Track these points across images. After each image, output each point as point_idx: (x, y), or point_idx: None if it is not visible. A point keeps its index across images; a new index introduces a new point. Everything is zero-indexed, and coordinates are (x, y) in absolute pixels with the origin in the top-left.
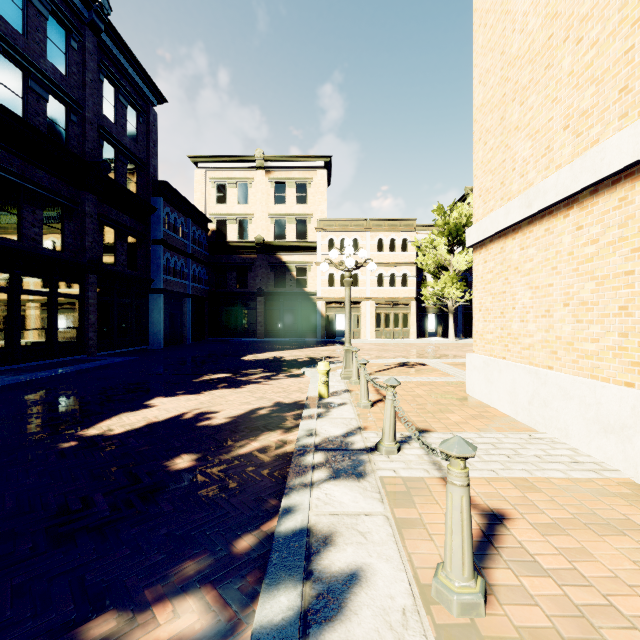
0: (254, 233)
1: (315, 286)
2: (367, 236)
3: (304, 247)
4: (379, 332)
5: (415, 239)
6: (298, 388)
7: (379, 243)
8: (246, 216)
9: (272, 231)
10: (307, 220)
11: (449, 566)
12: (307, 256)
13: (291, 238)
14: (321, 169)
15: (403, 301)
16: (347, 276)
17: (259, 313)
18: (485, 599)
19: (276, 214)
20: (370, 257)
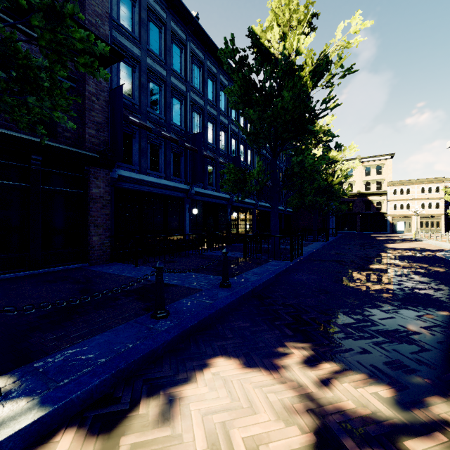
0: (355, 189)
1: (386, 210)
2: (415, 187)
3: (380, 193)
4: (422, 230)
5: (443, 188)
6: (404, 238)
7: (422, 189)
8: (352, 182)
9: (364, 187)
10: (381, 181)
11: (434, 238)
12: (381, 197)
13: (373, 190)
14: (389, 159)
15: (436, 215)
16: (416, 214)
17: (358, 221)
18: (437, 240)
19: (366, 180)
20: (416, 196)
